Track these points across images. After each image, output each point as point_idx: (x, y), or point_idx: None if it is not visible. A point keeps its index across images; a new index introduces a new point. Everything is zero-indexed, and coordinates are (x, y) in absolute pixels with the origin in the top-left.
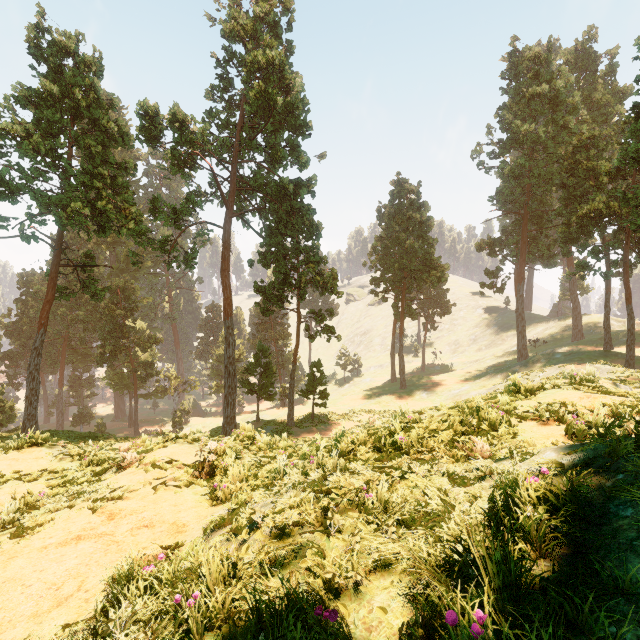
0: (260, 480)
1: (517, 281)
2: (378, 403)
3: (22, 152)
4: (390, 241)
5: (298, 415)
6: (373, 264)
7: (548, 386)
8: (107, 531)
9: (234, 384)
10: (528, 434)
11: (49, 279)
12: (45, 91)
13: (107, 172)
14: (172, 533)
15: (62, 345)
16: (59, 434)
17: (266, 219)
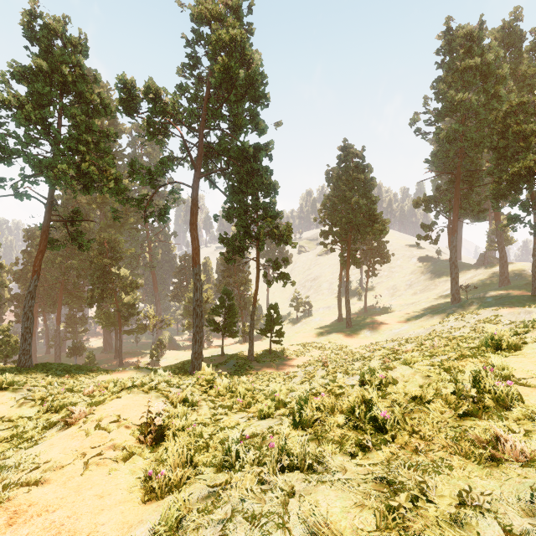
0: (211, 452)
1: (450, 233)
2: (327, 340)
3: (18, 121)
4: (337, 199)
5: (257, 350)
6: (322, 219)
7: (531, 339)
8: None
9: (201, 324)
10: None
11: (42, 232)
12: (36, 67)
13: (91, 139)
14: None
15: (59, 289)
16: (49, 367)
17: (229, 180)
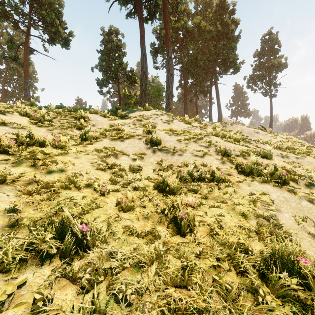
0: None
1: None
2: None
3: None
4: None
5: None
6: None
7: None
8: None
9: None
10: None
11: None
12: None
13: None
14: None
15: None
16: None
17: None
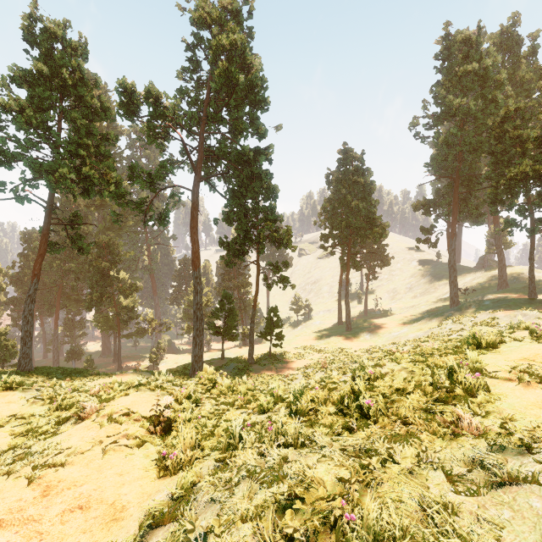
0: (215, 439)
1: (449, 237)
2: (327, 343)
3: (18, 125)
4: (337, 202)
5: (257, 353)
6: (322, 222)
7: (509, 338)
8: (35, 515)
9: (201, 327)
10: (513, 400)
11: (41, 235)
12: (37, 71)
13: (91, 142)
14: (107, 521)
15: (57, 292)
16: (49, 370)
17: (230, 183)
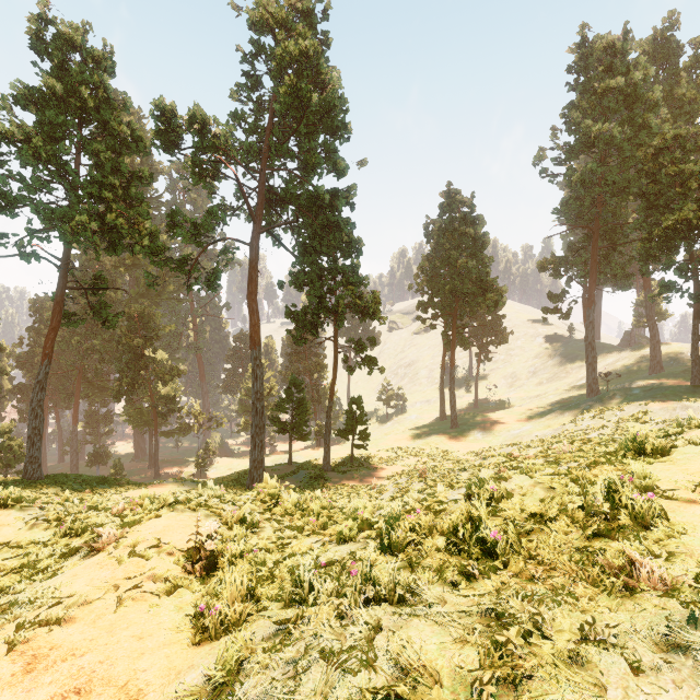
0: (277, 584)
1: (586, 305)
2: (426, 444)
3: (23, 160)
4: (439, 260)
5: (335, 457)
6: (420, 287)
7: (683, 441)
8: None
9: (262, 423)
10: None
11: (54, 304)
12: (48, 89)
13: (119, 182)
14: None
15: (77, 377)
16: (64, 479)
17: (299, 235)
